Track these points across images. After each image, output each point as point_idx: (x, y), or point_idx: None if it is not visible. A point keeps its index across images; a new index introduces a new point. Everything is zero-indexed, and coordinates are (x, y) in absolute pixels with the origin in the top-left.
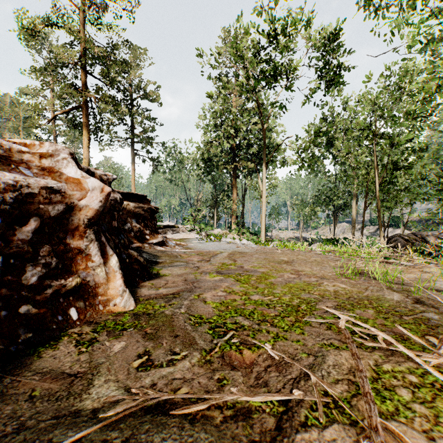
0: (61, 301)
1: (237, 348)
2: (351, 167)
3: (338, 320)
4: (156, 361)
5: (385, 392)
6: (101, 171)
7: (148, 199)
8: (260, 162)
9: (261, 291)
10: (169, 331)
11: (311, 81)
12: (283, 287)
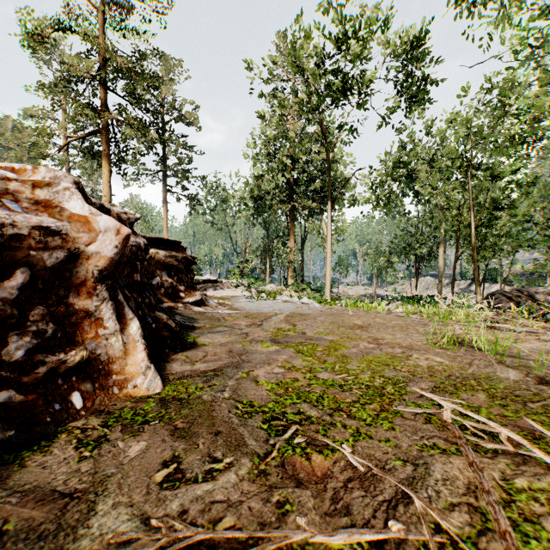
0: (60, 383)
1: (302, 451)
2: (438, 207)
3: (441, 409)
4: (189, 473)
5: (526, 524)
6: (119, 208)
7: (183, 246)
8: (324, 201)
9: (330, 366)
10: (208, 425)
11: (388, 98)
12: (359, 361)
